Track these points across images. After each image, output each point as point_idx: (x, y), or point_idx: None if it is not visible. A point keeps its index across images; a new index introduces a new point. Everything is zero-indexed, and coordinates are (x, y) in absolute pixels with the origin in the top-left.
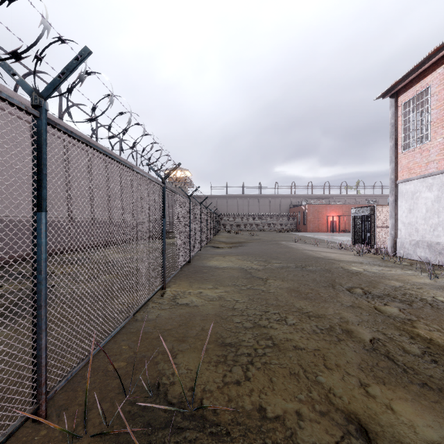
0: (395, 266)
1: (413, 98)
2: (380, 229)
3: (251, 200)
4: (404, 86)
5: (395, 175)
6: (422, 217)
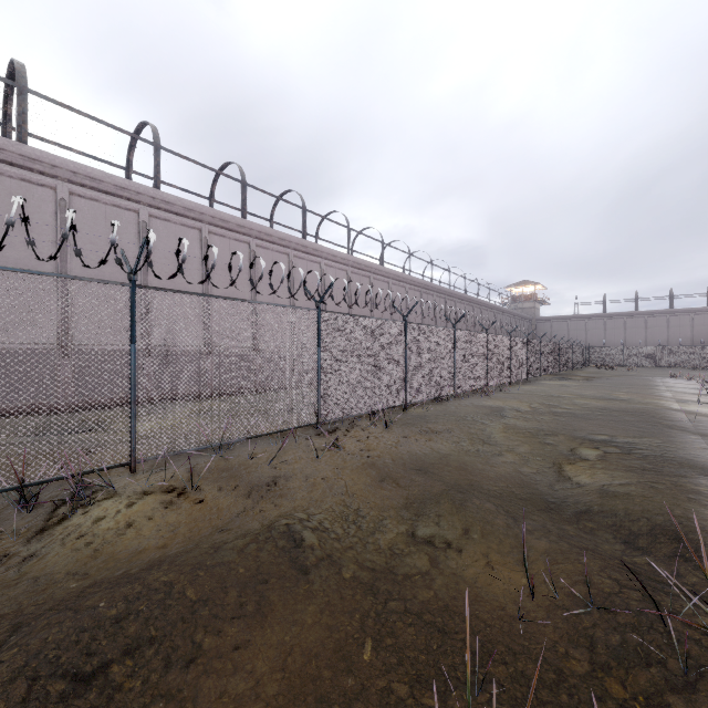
0: None
1: None
2: None
3: (651, 318)
4: None
5: None
6: None
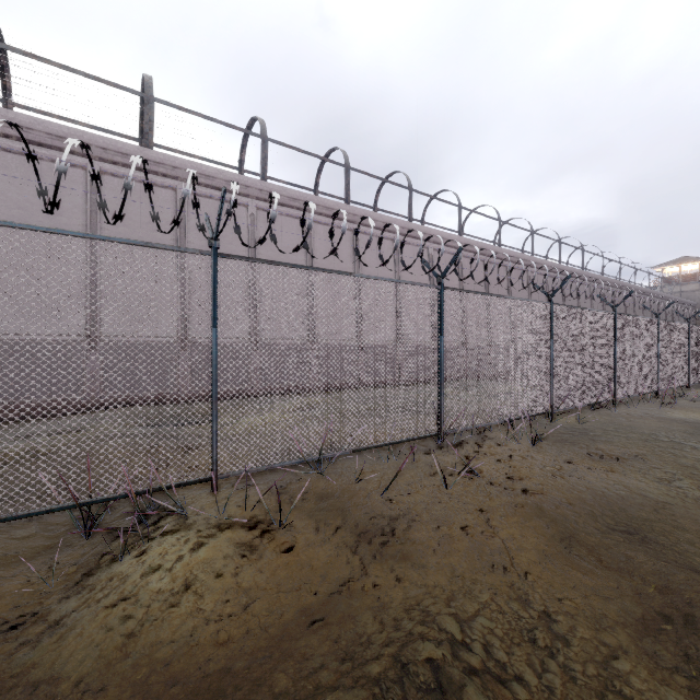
0: None
1: None
2: None
3: None
4: None
5: None
6: None
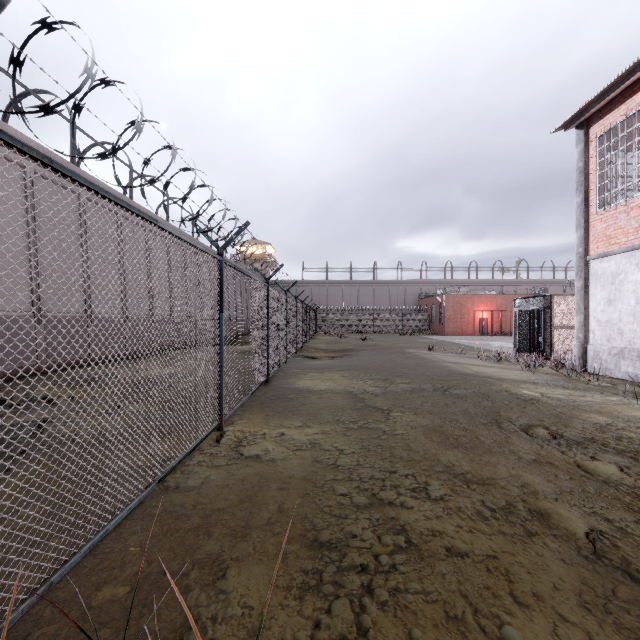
0: (588, 388)
1: (613, 129)
2: (559, 331)
3: (362, 287)
4: (599, 110)
5: (585, 247)
6: (630, 312)
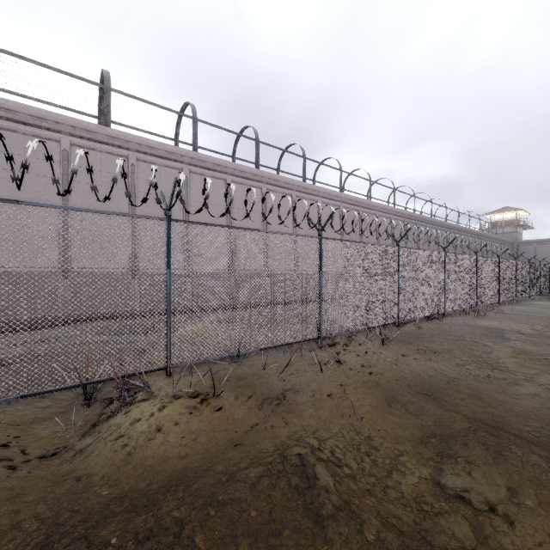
0: None
1: None
2: None
3: None
4: None
5: None
6: None
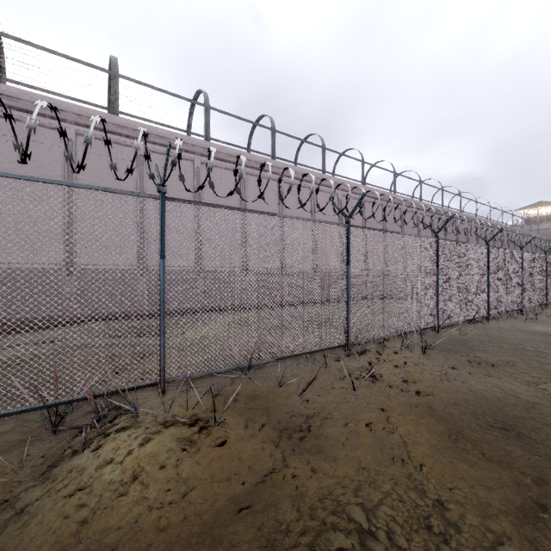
0: None
1: None
2: None
3: None
4: None
5: None
6: None
